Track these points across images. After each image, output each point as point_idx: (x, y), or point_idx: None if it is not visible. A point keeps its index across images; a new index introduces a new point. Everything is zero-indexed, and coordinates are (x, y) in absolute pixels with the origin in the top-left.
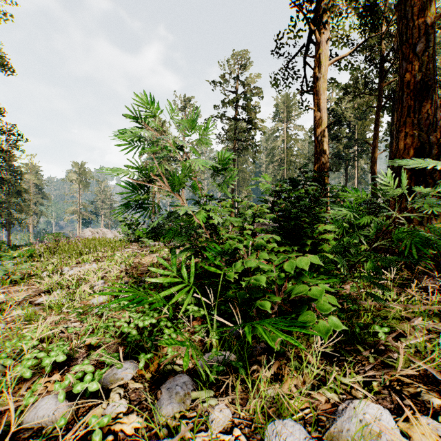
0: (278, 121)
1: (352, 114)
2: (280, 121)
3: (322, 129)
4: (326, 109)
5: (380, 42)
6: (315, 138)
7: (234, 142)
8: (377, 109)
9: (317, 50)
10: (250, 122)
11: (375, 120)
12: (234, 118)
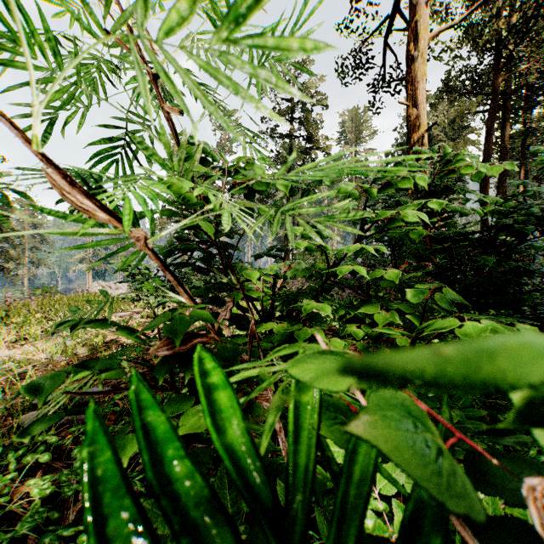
0: (345, 144)
1: (442, 132)
2: (347, 144)
3: (421, 134)
4: (425, 104)
5: (496, 16)
6: (409, 148)
7: (289, 167)
8: (489, 113)
9: (412, 18)
10: (310, 139)
11: (486, 130)
12: (289, 134)
